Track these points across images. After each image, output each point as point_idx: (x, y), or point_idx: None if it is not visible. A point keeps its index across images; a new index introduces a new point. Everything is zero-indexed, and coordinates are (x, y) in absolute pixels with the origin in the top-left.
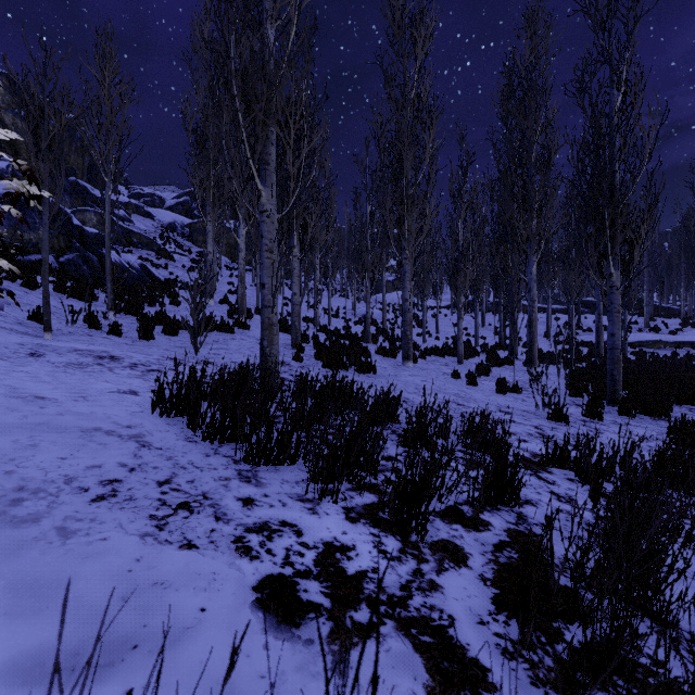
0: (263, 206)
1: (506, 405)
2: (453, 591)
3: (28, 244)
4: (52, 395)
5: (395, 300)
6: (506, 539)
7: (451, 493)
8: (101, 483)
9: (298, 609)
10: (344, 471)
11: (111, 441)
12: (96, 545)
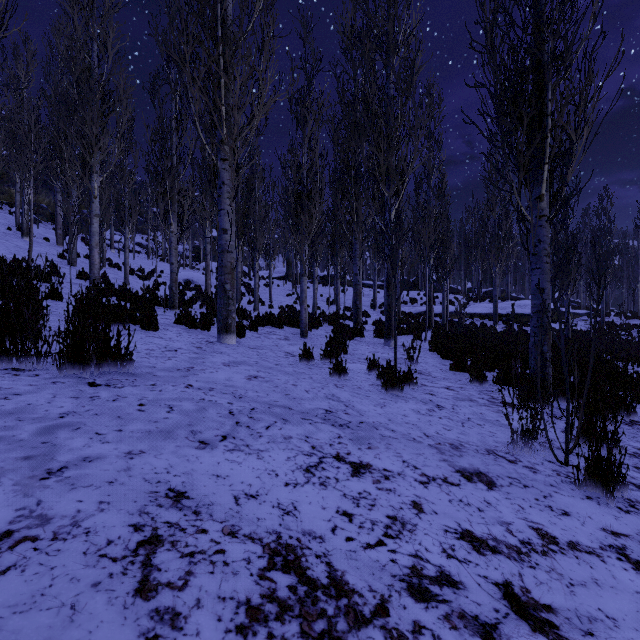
0: None
1: (443, 436)
2: None
3: None
4: None
5: None
6: None
7: None
8: None
9: None
10: None
11: None
12: None
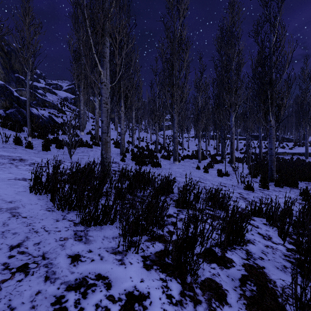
0: (102, 80)
1: (223, 182)
2: None
3: None
4: None
5: (169, 134)
6: (245, 273)
7: (208, 240)
8: None
9: None
10: (143, 233)
11: None
12: None
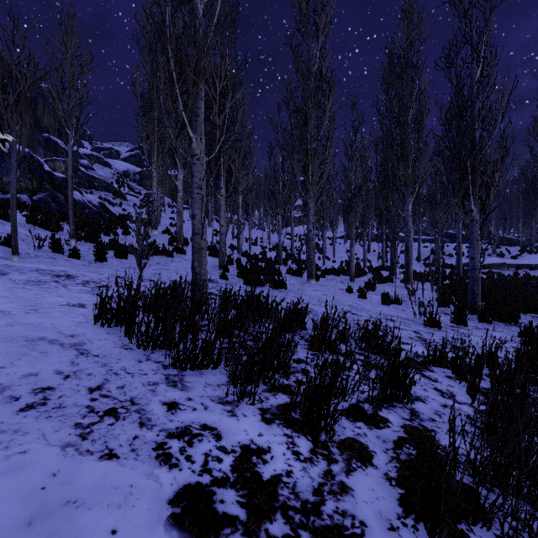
0: (194, 151)
1: (390, 314)
2: (362, 493)
3: (7, 185)
4: (7, 308)
5: (301, 232)
6: (404, 435)
7: (353, 393)
8: (33, 391)
9: (213, 524)
10: (260, 376)
11: (52, 349)
12: (13, 460)
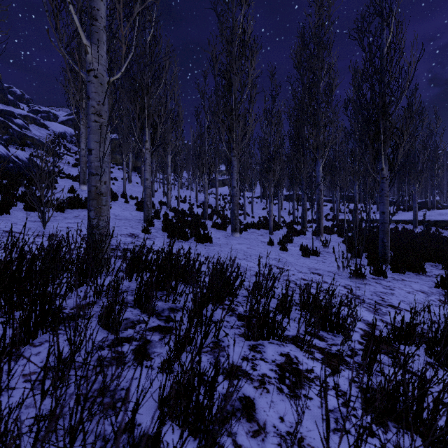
0: (89, 65)
1: (314, 267)
2: None
3: None
4: None
5: (224, 192)
6: None
7: None
8: None
9: None
10: None
11: None
12: None
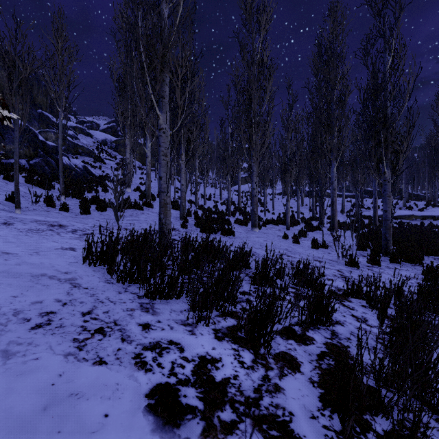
0: (160, 126)
1: (318, 256)
2: (291, 392)
3: (9, 152)
4: (14, 251)
5: (246, 189)
6: (325, 350)
7: (286, 318)
8: (40, 315)
9: (179, 412)
10: (214, 304)
11: (52, 283)
12: (29, 364)
